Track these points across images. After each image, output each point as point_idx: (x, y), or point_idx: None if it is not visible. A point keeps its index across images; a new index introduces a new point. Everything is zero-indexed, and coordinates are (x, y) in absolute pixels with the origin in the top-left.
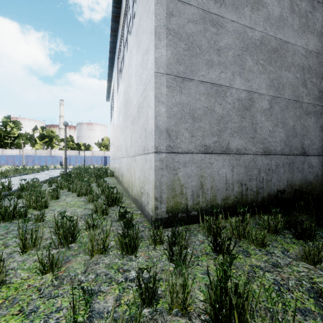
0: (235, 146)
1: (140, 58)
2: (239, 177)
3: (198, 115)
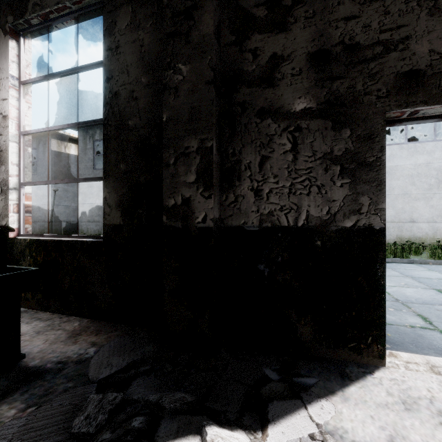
0: (72, 220)
1: (41, 193)
2: (73, 227)
3: (62, 213)
